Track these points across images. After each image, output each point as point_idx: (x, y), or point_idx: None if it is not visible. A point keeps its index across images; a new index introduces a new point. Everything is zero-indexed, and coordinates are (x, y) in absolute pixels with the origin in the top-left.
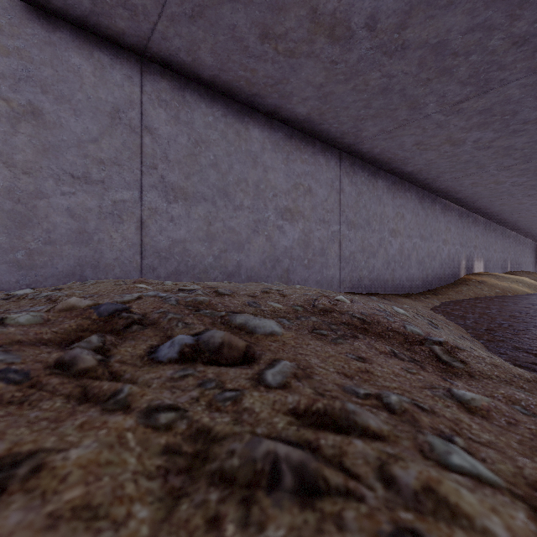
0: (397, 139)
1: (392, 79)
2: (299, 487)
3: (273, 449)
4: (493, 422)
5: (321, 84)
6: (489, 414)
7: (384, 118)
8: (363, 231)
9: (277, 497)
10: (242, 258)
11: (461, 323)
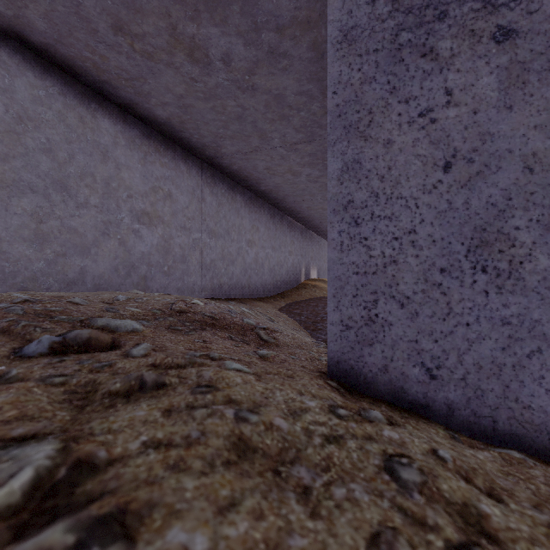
0: (251, 161)
1: (245, 110)
2: (156, 386)
3: (141, 374)
4: (273, 362)
5: (182, 95)
6: (273, 360)
7: (240, 141)
8: (224, 240)
9: (144, 391)
10: (88, 263)
11: (297, 319)
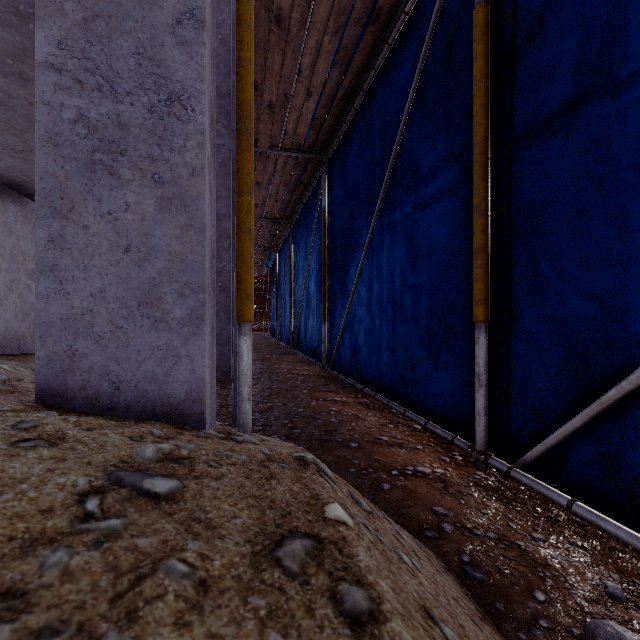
0: (32, 163)
1: (12, 98)
2: None
3: None
4: None
5: None
6: None
7: (8, 133)
8: None
9: None
10: None
11: None
